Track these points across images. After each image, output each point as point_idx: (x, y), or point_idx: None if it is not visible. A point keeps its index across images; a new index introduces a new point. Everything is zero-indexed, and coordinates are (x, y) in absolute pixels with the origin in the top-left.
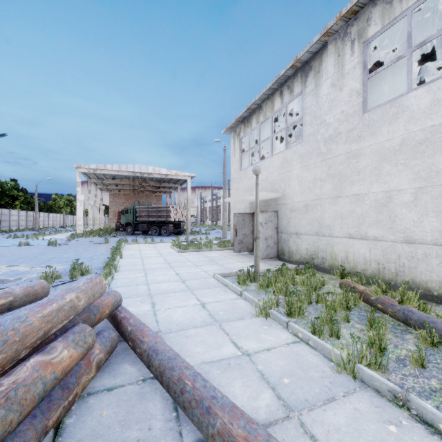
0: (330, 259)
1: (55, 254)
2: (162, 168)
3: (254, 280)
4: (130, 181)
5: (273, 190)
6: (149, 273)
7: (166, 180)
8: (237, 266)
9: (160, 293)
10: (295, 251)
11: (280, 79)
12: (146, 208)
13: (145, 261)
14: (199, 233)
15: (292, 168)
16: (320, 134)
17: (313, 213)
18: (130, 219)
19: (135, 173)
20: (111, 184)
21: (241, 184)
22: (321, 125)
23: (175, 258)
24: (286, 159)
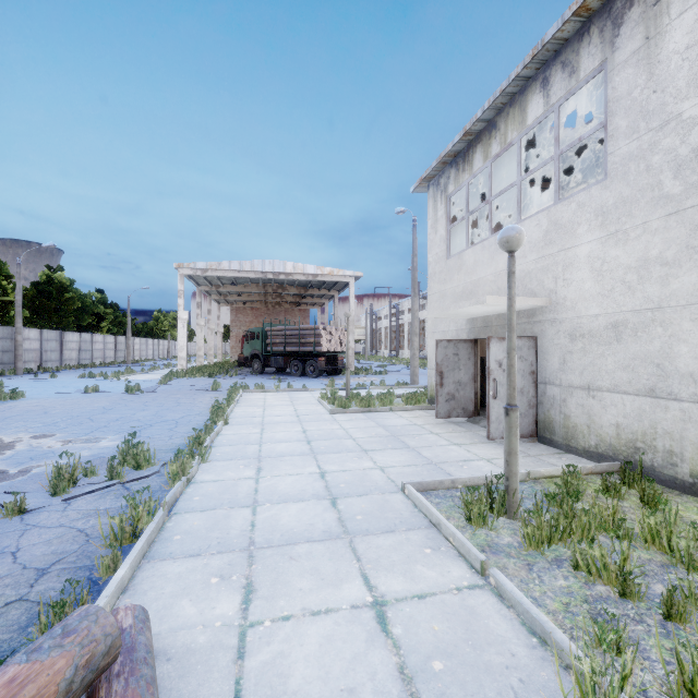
0: (696, 458)
1: (125, 411)
2: (308, 265)
3: (504, 510)
4: (259, 287)
5: (525, 293)
6: (266, 469)
7: (314, 284)
8: (449, 455)
9: (275, 541)
10: (585, 426)
11: (543, 49)
12: (281, 331)
13: (266, 433)
14: (369, 372)
15: (575, 241)
16: (662, 151)
17: (637, 343)
18: (258, 349)
19: (264, 274)
20: (232, 294)
21: (449, 284)
22: (665, 128)
23: (322, 428)
24: (557, 223)
